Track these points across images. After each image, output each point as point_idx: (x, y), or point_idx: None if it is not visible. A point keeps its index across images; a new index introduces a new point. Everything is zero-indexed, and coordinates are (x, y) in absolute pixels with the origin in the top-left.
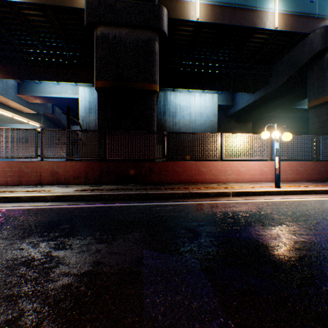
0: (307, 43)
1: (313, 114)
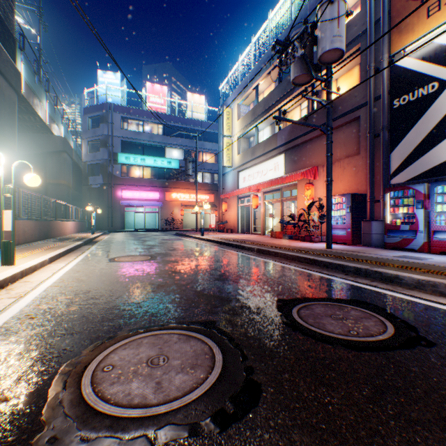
0: (54, 140)
1: (54, 188)
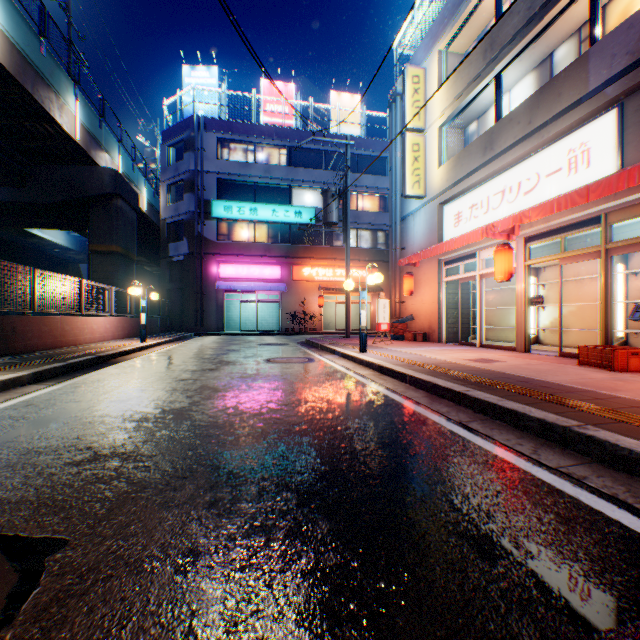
0: (98, 174)
1: (100, 260)
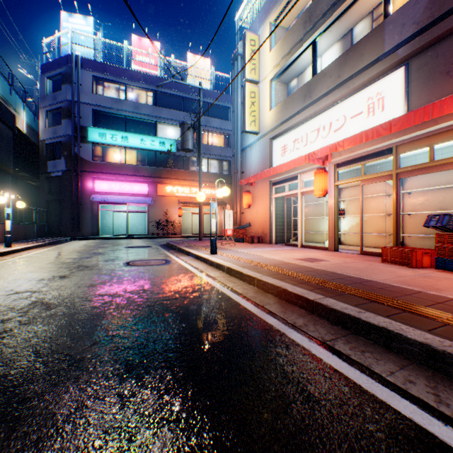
0: None
1: None
